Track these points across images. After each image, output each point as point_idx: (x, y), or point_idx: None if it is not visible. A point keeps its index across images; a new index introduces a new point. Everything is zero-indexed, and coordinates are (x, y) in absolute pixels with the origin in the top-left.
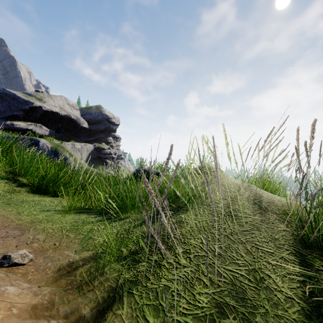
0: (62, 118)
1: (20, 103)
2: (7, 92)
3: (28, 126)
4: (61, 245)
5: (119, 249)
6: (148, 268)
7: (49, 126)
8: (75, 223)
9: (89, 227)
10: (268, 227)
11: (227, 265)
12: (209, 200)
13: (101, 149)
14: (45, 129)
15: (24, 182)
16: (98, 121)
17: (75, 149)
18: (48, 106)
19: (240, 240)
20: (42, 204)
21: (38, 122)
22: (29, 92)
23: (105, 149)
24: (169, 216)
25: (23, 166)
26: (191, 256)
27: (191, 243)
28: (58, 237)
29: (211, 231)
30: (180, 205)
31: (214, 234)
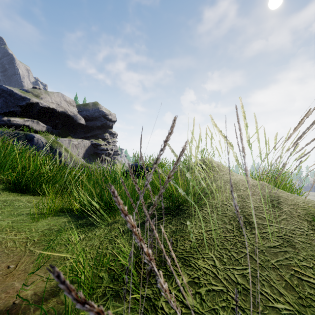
0: (59, 114)
1: (17, 99)
2: (4, 88)
3: (25, 122)
4: (18, 268)
5: (98, 274)
6: (136, 314)
7: (46, 123)
8: (48, 232)
9: (64, 237)
10: (303, 242)
11: (261, 313)
12: (215, 200)
13: (98, 145)
14: (42, 125)
15: (1, 179)
16: (95, 117)
17: (72, 145)
18: (45, 103)
19: (271, 263)
20: (15, 205)
21: (35, 119)
22: (26, 89)
23: (101, 145)
24: (167, 221)
25: (0, 160)
26: (201, 291)
27: (199, 265)
28: (17, 255)
29: (224, 246)
30: (180, 207)
31: (230, 252)
